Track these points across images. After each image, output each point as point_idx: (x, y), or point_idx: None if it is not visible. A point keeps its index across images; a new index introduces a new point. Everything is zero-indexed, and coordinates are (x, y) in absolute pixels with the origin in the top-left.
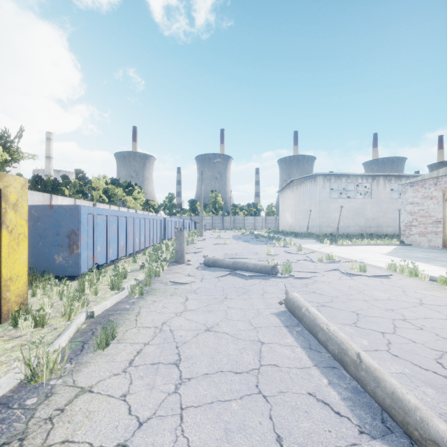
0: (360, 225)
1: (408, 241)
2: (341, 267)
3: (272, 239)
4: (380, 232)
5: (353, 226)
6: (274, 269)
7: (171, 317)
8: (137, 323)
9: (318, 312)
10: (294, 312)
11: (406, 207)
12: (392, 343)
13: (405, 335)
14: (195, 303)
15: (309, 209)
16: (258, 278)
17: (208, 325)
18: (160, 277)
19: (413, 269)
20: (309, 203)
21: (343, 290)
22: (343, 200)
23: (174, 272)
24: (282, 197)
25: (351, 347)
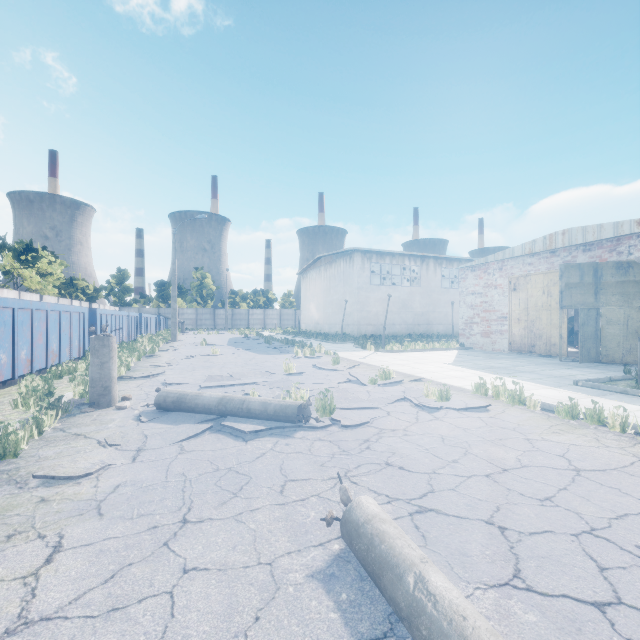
0: (407, 323)
1: (469, 343)
2: (408, 392)
3: (292, 344)
4: (430, 332)
5: (399, 324)
6: (303, 410)
7: None
8: None
9: (456, 592)
10: (377, 578)
11: (466, 299)
12: None
13: None
14: (77, 569)
15: (342, 299)
16: (271, 434)
17: None
18: (19, 458)
19: (515, 393)
20: (342, 291)
21: (437, 449)
22: (387, 288)
23: (74, 433)
24: (305, 281)
25: None
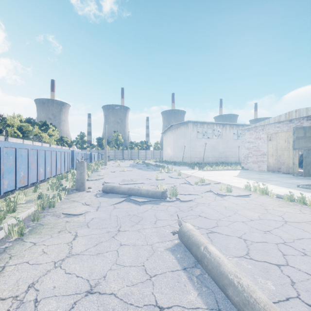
0: (215, 157)
1: (246, 167)
2: (212, 188)
3: (159, 166)
4: (227, 161)
5: (211, 157)
6: (164, 194)
7: (46, 271)
8: None
9: (218, 252)
10: (190, 249)
11: (245, 145)
12: (295, 282)
13: (299, 266)
14: (84, 242)
15: (183, 145)
16: (150, 203)
17: (92, 282)
18: (55, 208)
19: (264, 189)
20: (183, 141)
21: (222, 211)
22: (205, 140)
23: (72, 200)
24: (165, 137)
25: None
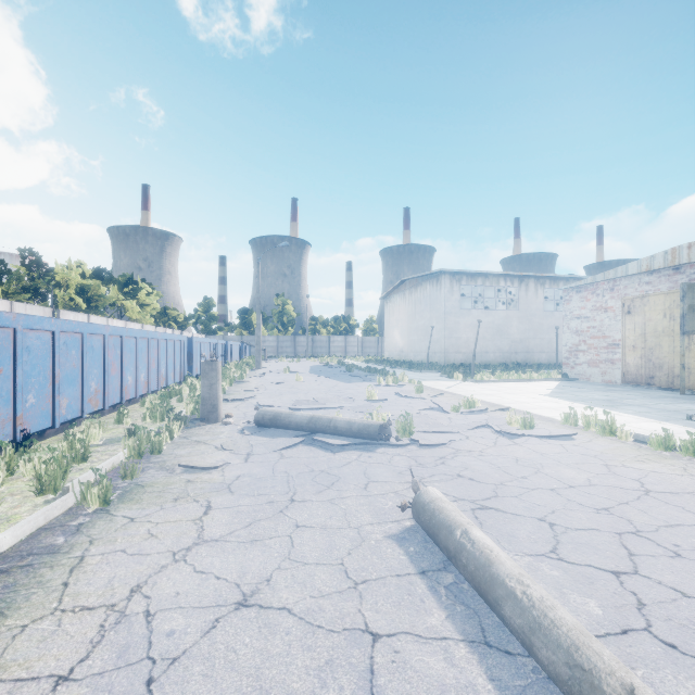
0: (502, 351)
1: (574, 374)
2: (491, 420)
3: (374, 372)
4: (530, 361)
5: (493, 352)
6: (384, 430)
7: (159, 567)
8: (65, 595)
9: (490, 540)
10: (436, 536)
11: (570, 324)
12: (646, 603)
13: (659, 577)
14: (226, 519)
15: (429, 325)
16: (356, 448)
17: (246, 587)
18: (162, 455)
19: (606, 423)
20: (429, 316)
21: (509, 467)
22: (479, 313)
23: (196, 440)
24: (388, 306)
25: (604, 664)
